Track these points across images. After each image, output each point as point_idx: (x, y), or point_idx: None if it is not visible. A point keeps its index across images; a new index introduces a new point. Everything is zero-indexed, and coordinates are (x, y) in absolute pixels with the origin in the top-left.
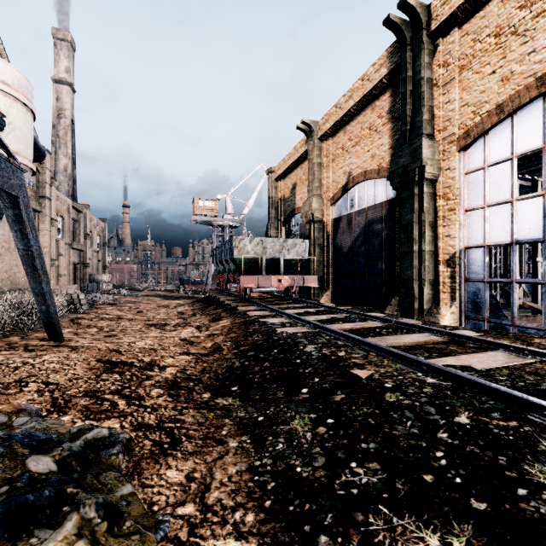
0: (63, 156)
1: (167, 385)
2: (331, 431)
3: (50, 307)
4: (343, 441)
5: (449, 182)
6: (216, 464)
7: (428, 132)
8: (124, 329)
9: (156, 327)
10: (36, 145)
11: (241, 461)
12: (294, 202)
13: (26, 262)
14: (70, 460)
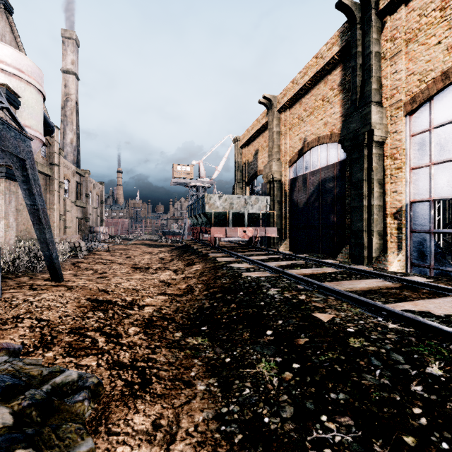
0: (70, 132)
1: (144, 323)
2: (297, 377)
3: (52, 253)
4: (310, 389)
5: (396, 144)
6: (183, 410)
7: (376, 100)
8: (114, 272)
9: (141, 270)
10: (46, 122)
11: (207, 406)
12: (257, 165)
13: (33, 215)
14: (30, 410)
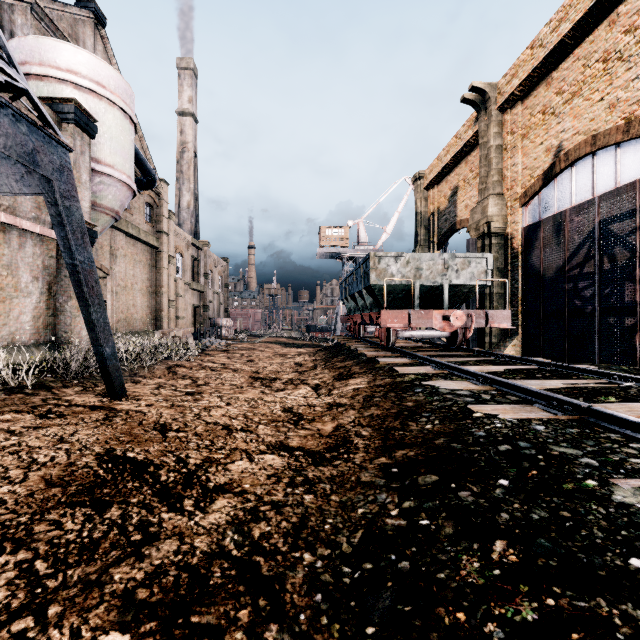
0: (186, 192)
1: (166, 604)
2: None
3: (102, 348)
4: None
5: None
6: None
7: None
8: (221, 383)
9: (262, 382)
10: (145, 168)
11: None
12: (455, 214)
13: (77, 282)
14: None
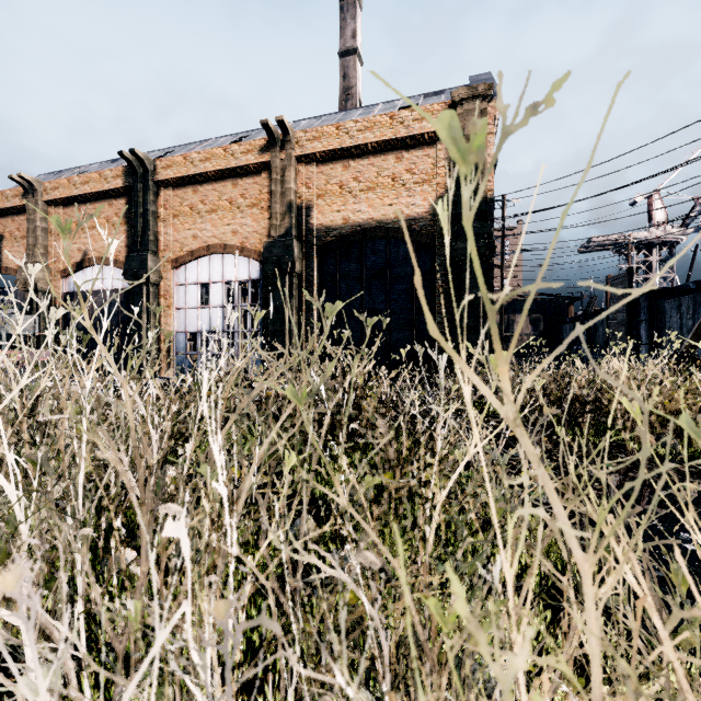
0: None
1: None
2: None
3: None
4: None
5: (167, 288)
6: None
7: (154, 249)
8: None
9: None
10: None
11: None
12: None
13: None
14: None
